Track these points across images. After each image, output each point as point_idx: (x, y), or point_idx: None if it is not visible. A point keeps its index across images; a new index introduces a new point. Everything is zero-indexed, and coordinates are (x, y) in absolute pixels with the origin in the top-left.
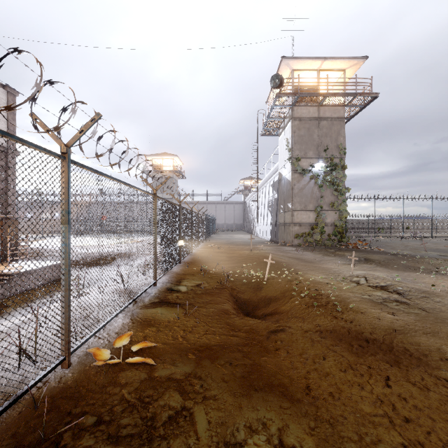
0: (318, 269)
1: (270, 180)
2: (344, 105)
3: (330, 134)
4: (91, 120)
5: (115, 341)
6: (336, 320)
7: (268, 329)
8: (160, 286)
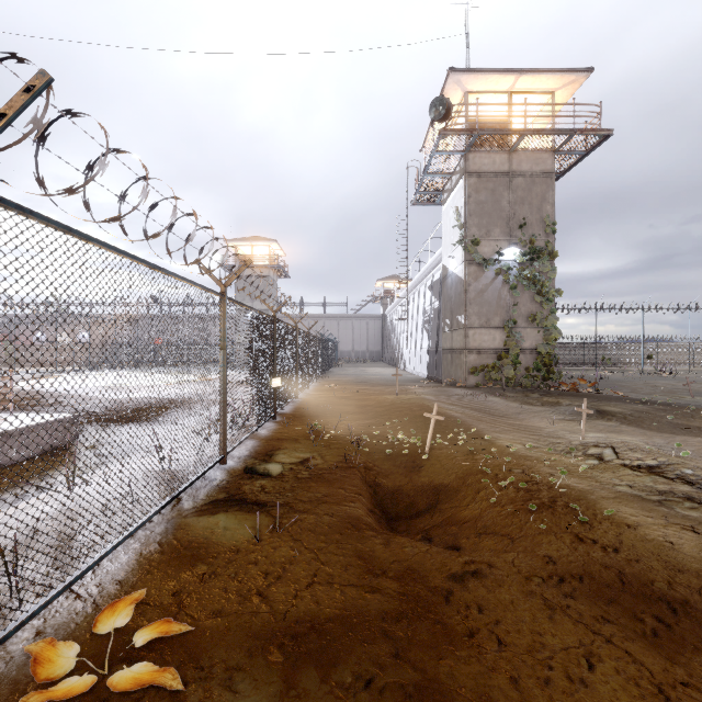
0: (518, 429)
1: (427, 280)
2: (552, 151)
3: (530, 200)
4: (25, 90)
5: (101, 615)
6: (583, 545)
7: (446, 571)
8: (233, 465)
